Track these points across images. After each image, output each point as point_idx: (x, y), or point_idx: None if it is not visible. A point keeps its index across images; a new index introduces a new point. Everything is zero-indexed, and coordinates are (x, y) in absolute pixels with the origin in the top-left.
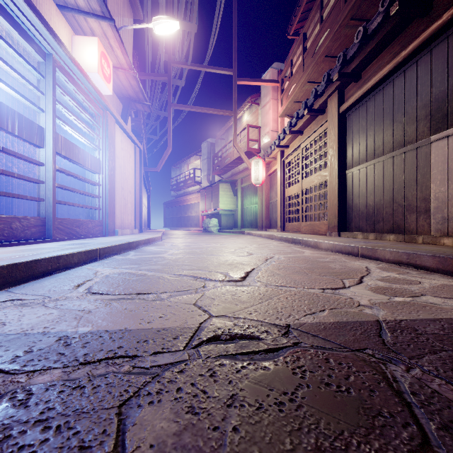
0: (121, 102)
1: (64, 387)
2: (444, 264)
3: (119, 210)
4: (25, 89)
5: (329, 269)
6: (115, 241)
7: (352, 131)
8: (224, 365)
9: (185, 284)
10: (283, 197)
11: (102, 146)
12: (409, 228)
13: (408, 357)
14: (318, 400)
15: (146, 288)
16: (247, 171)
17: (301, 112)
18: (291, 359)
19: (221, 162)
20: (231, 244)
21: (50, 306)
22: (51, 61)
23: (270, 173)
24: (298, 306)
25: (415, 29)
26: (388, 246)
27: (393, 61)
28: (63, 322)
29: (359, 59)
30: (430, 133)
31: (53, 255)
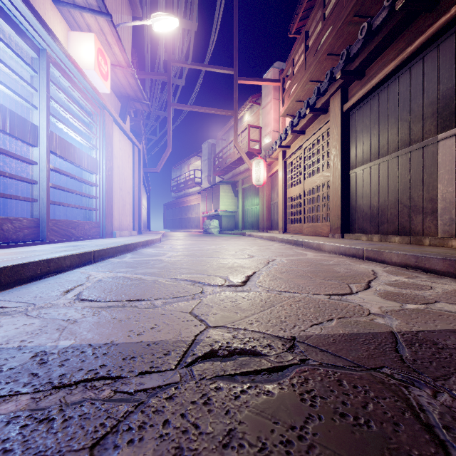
0: (119, 101)
1: (29, 420)
2: (455, 267)
3: (117, 211)
4: (19, 87)
5: (334, 272)
6: (111, 242)
7: (356, 130)
8: (220, 389)
9: (181, 290)
10: (285, 198)
11: (99, 145)
12: (415, 229)
13: (433, 378)
14: (333, 438)
15: (140, 294)
16: (248, 172)
17: (303, 111)
18: (298, 381)
19: (222, 163)
20: (231, 246)
21: (33, 315)
22: (45, 57)
23: (272, 174)
24: (303, 314)
25: (422, 24)
26: (394, 248)
27: (398, 57)
28: (43, 334)
29: (363, 56)
30: (437, 131)
31: (43, 258)
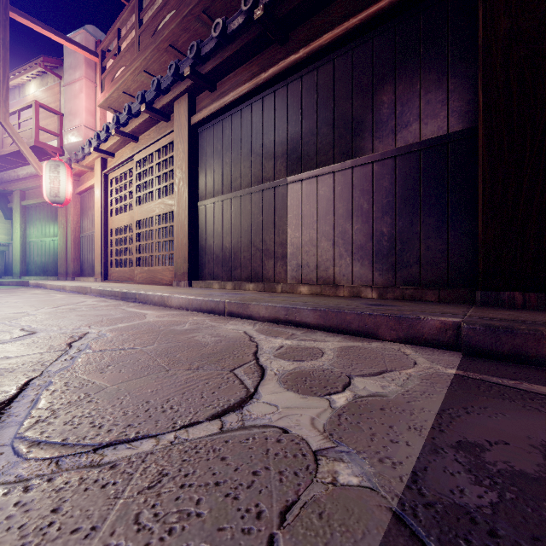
0: None
1: None
2: (326, 318)
3: None
4: None
5: (200, 347)
6: None
7: (206, 153)
8: None
9: None
10: (105, 230)
11: None
12: (267, 275)
13: None
14: None
15: None
16: (35, 180)
17: (136, 107)
18: None
19: None
20: None
21: None
22: None
23: (82, 190)
24: None
25: (274, 55)
26: (259, 299)
27: (253, 80)
28: None
29: (217, 61)
30: (287, 173)
31: None
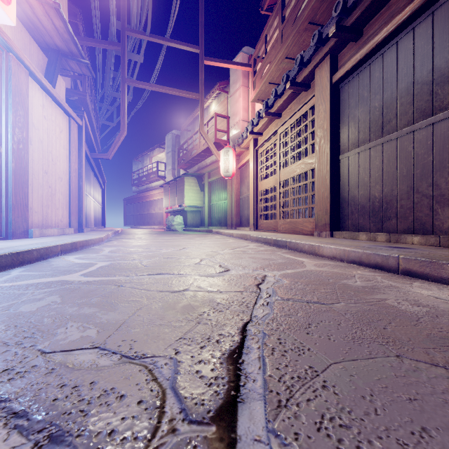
0: (48, 57)
1: None
2: None
3: (38, 202)
4: None
5: (410, 320)
6: None
7: (349, 105)
8: None
9: None
10: (256, 192)
11: None
12: (441, 226)
13: None
14: None
15: None
16: (215, 164)
17: (281, 88)
18: None
19: (187, 155)
20: (195, 248)
21: None
22: None
23: (241, 166)
24: None
25: None
26: None
27: None
28: None
29: (366, 4)
30: None
31: None
